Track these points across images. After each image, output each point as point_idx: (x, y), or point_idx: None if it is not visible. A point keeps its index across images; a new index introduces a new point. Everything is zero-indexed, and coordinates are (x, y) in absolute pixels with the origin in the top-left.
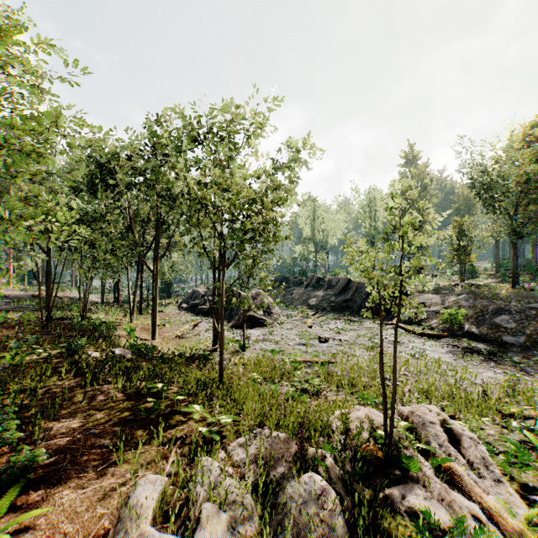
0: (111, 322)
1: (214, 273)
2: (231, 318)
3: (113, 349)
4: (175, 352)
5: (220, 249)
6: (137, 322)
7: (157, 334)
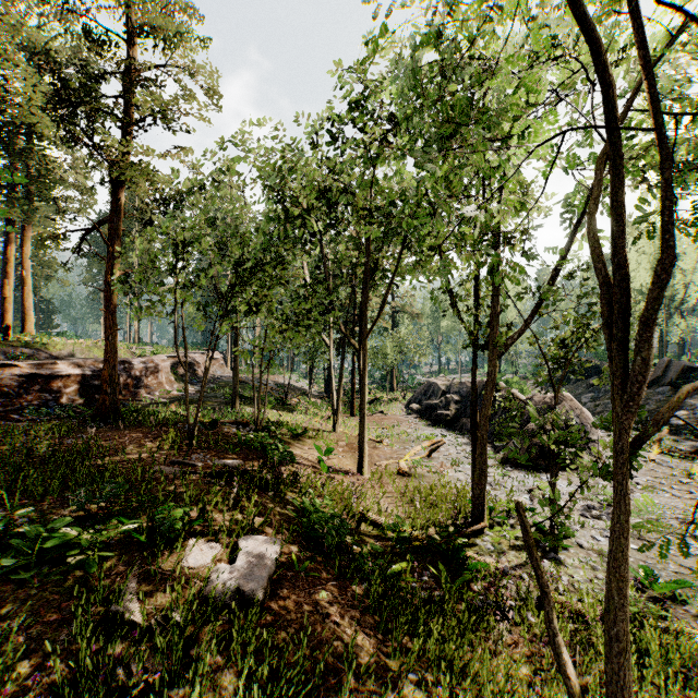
0: (300, 432)
1: (475, 358)
2: (498, 440)
3: (244, 538)
4: (391, 528)
5: (613, 216)
6: (343, 430)
7: (366, 465)
